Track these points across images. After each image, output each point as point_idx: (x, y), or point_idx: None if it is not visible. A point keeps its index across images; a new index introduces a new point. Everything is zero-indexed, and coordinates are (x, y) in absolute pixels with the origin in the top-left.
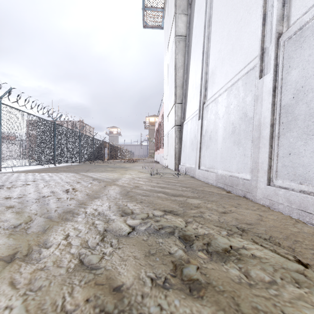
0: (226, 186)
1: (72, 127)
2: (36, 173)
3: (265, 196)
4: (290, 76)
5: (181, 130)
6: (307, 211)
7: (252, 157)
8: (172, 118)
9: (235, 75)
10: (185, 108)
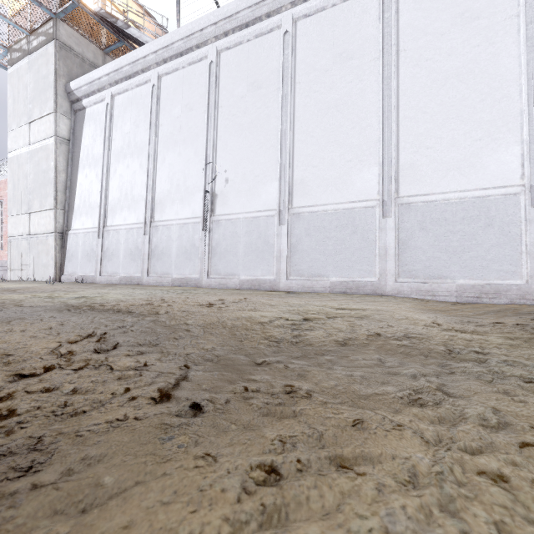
0: (128, 282)
1: None
2: None
3: (147, 281)
4: (154, 240)
5: (64, 239)
6: (157, 282)
7: (141, 267)
8: (48, 223)
9: (132, 223)
10: (69, 217)
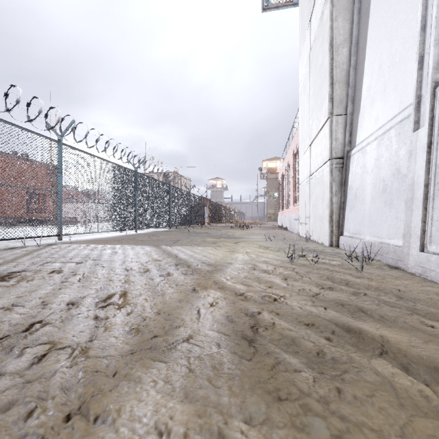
0: None
1: (165, 180)
2: (99, 246)
3: None
4: None
5: (344, 168)
6: None
7: None
8: (323, 147)
9: None
10: (353, 123)
